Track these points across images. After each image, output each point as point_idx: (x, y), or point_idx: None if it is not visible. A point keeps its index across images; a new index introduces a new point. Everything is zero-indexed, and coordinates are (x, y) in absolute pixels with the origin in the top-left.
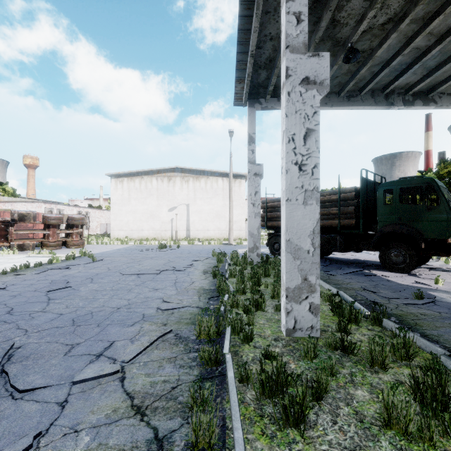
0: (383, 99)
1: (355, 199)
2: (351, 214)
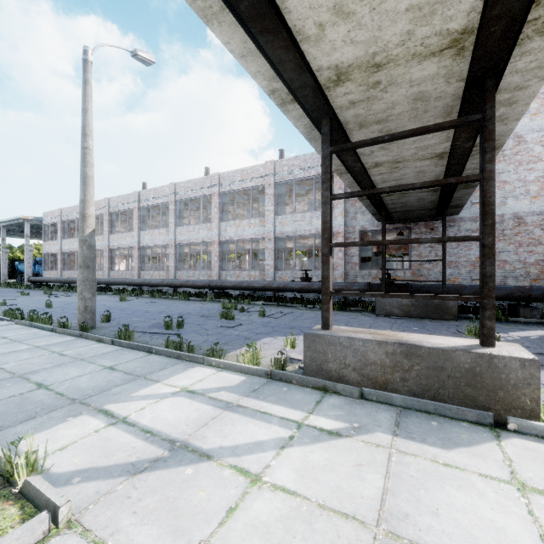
0: (23, 236)
1: (11, 264)
2: (10, 268)
